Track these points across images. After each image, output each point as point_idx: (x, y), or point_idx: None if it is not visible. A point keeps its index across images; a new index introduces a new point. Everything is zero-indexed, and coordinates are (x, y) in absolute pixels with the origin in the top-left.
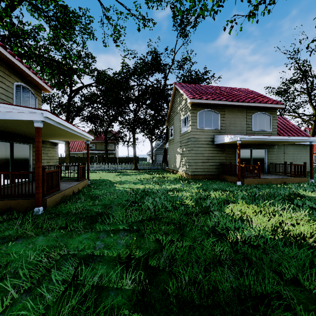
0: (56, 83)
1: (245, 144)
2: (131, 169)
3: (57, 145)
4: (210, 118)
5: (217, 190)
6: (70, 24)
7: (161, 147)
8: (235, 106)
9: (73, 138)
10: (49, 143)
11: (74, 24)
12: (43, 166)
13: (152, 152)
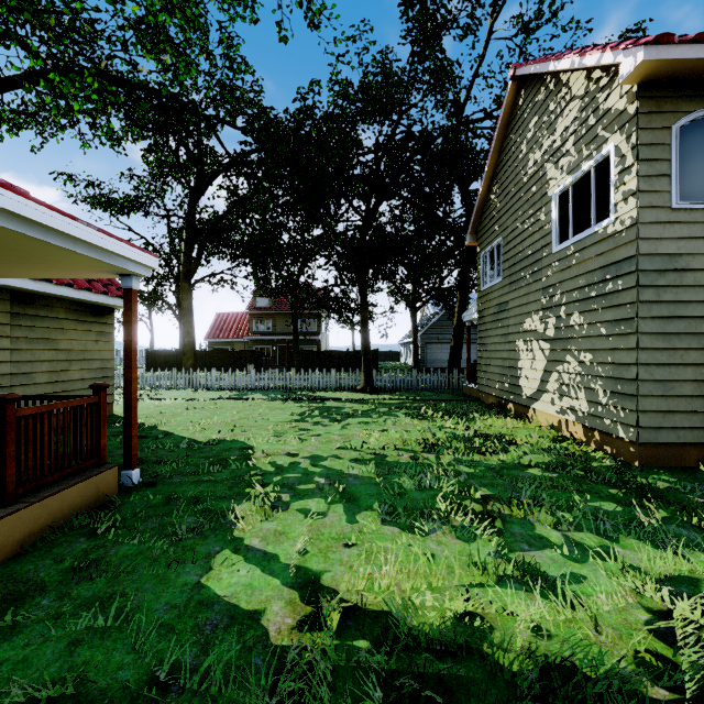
0: (149, 147)
1: None
2: (354, 388)
3: (108, 313)
4: None
5: None
6: None
7: (439, 325)
8: None
9: None
10: (65, 306)
11: None
12: None
13: (415, 337)
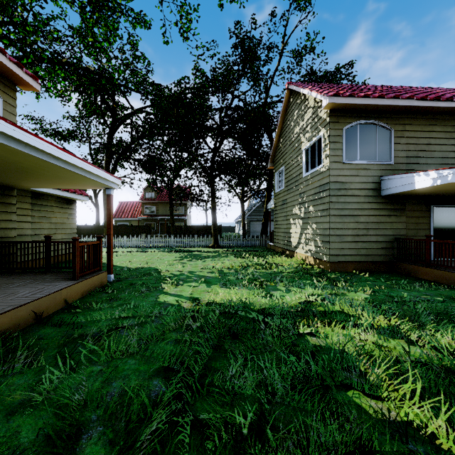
0: (86, 104)
1: (451, 196)
2: (208, 246)
3: (73, 203)
4: (371, 140)
5: (446, 319)
6: (107, 3)
7: (257, 210)
8: (429, 113)
9: (66, 178)
10: (54, 199)
11: (113, 1)
12: (12, 242)
13: (243, 217)
